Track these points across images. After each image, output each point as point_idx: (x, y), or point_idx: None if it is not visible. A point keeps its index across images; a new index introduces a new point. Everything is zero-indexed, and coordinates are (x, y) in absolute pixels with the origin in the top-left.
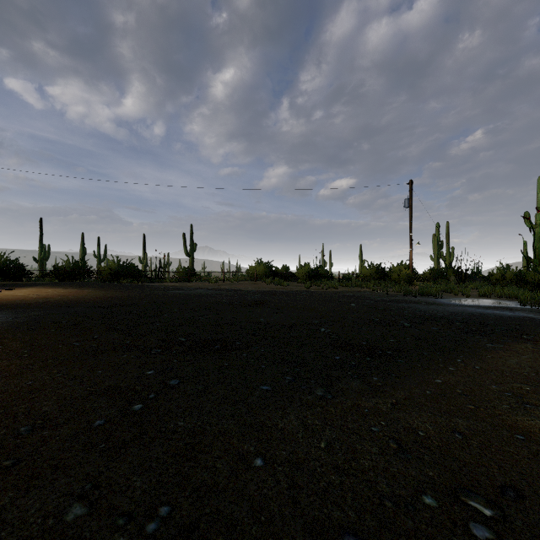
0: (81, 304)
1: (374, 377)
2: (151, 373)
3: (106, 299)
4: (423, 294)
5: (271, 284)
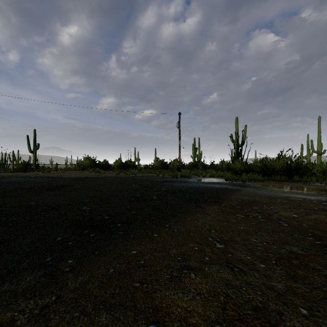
0: None
1: (71, 260)
2: None
3: None
4: (182, 176)
5: (92, 172)
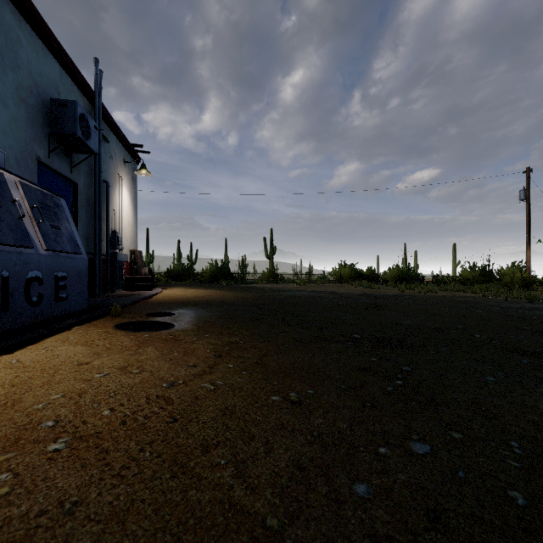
0: (233, 302)
1: None
2: (375, 360)
3: (241, 298)
4: None
5: (359, 287)
